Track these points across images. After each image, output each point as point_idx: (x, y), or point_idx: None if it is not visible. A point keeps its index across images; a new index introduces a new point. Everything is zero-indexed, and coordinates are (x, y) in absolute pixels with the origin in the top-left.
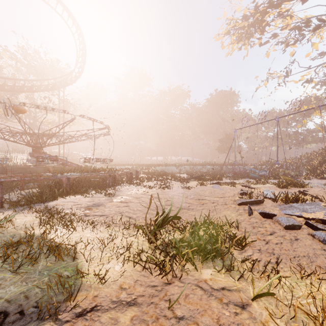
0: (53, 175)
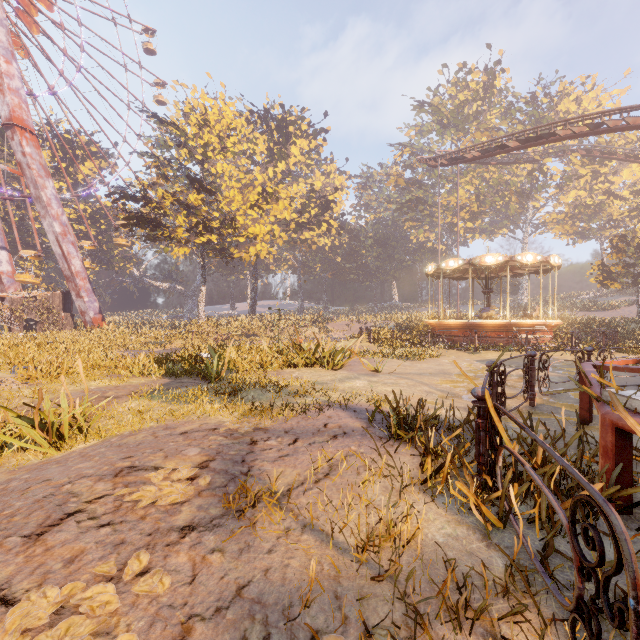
0: None
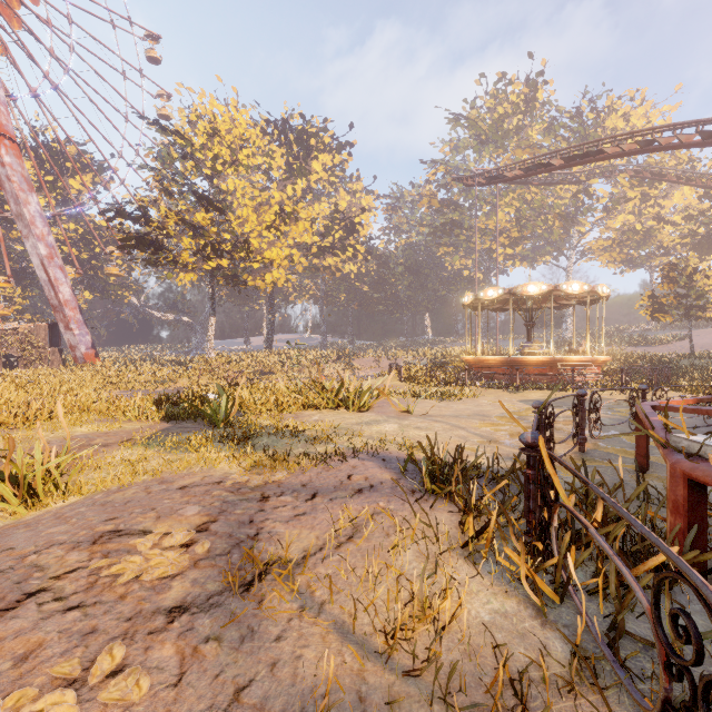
0: None
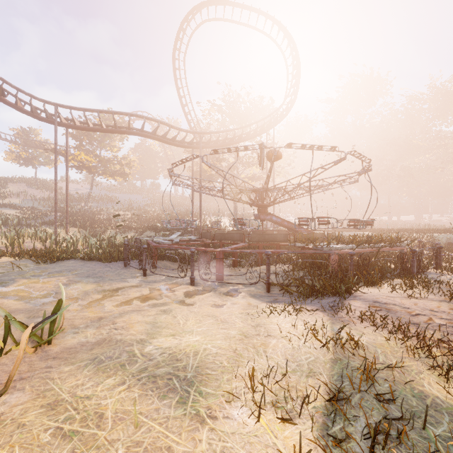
0: (313, 247)
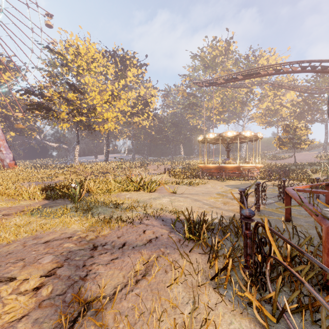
0: None
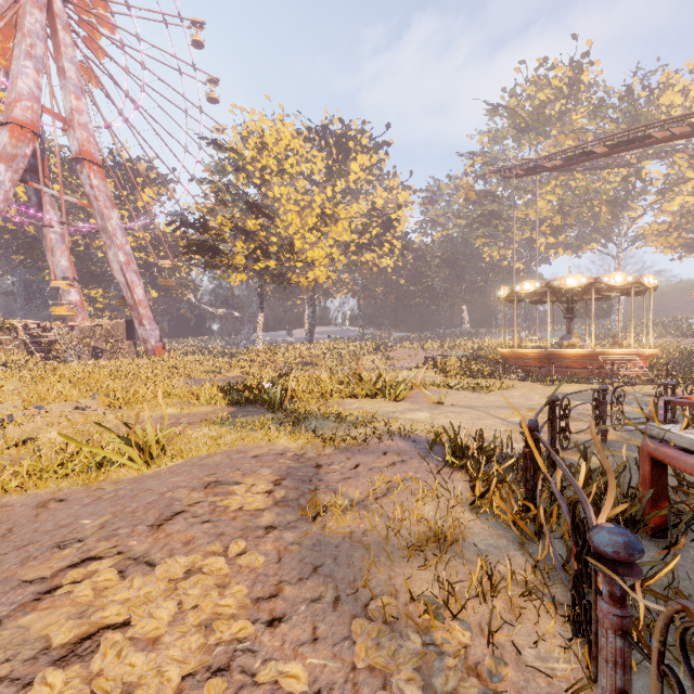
0: None
